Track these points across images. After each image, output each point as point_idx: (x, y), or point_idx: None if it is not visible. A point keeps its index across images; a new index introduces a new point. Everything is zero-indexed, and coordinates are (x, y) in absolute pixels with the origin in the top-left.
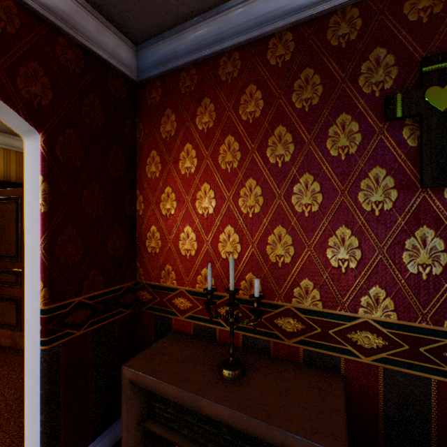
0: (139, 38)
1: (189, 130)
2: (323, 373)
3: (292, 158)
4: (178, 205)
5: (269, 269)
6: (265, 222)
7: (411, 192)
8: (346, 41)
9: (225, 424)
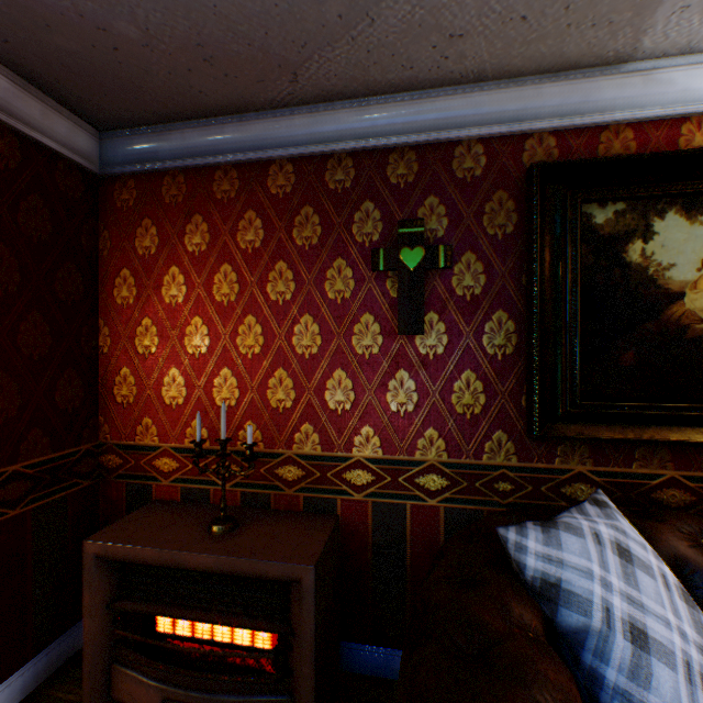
0: (105, 126)
1: (176, 250)
2: (320, 516)
3: (294, 297)
4: (161, 342)
5: (271, 415)
6: (266, 364)
7: (393, 338)
8: (343, 187)
9: (213, 578)
